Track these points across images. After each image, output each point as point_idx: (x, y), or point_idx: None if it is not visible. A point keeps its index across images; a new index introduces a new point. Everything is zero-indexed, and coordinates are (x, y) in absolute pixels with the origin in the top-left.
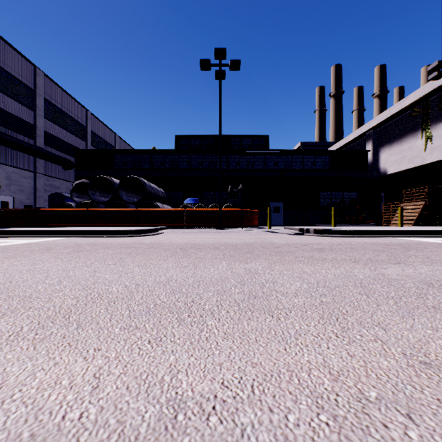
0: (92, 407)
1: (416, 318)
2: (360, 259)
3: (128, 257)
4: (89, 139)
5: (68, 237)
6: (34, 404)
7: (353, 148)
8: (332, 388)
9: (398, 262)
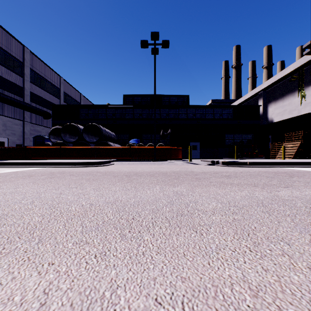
0: None
1: None
2: (258, 183)
3: (86, 182)
4: (62, 98)
5: (45, 167)
6: None
7: (249, 104)
8: (254, 305)
9: (286, 186)
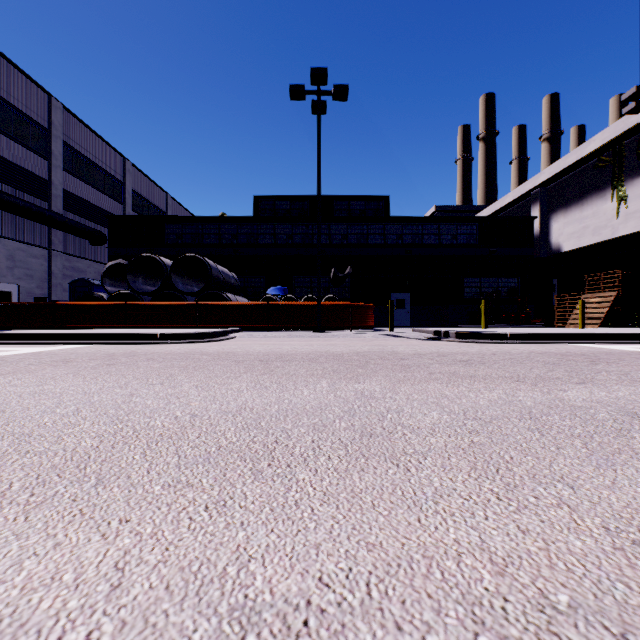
0: (108, 621)
1: (618, 468)
2: (525, 376)
3: (182, 374)
4: (128, 202)
5: (96, 344)
6: (14, 616)
7: (512, 215)
8: (496, 588)
9: (582, 380)
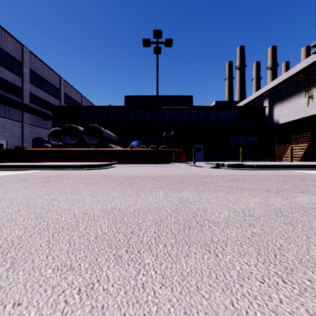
0: None
1: None
2: (270, 188)
3: (83, 187)
4: (62, 99)
5: (43, 170)
6: None
7: (254, 105)
8: None
9: (302, 191)
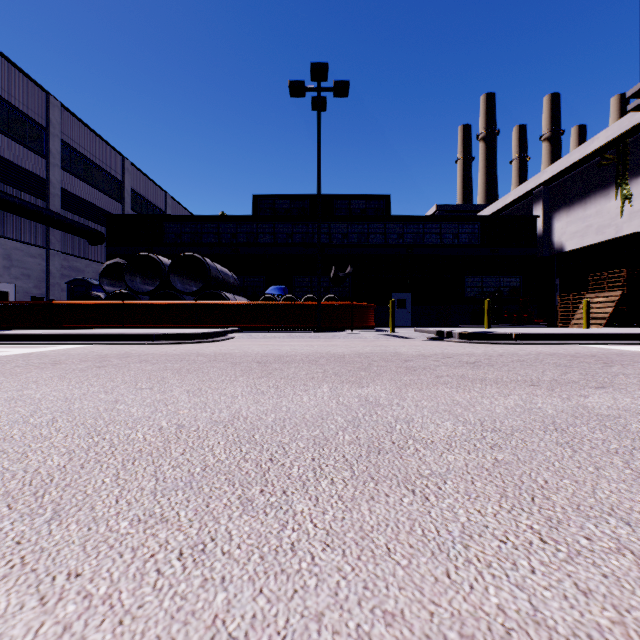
0: None
1: None
2: (539, 380)
3: (174, 377)
4: (127, 201)
5: (90, 345)
6: None
7: (513, 214)
8: None
9: (601, 384)
